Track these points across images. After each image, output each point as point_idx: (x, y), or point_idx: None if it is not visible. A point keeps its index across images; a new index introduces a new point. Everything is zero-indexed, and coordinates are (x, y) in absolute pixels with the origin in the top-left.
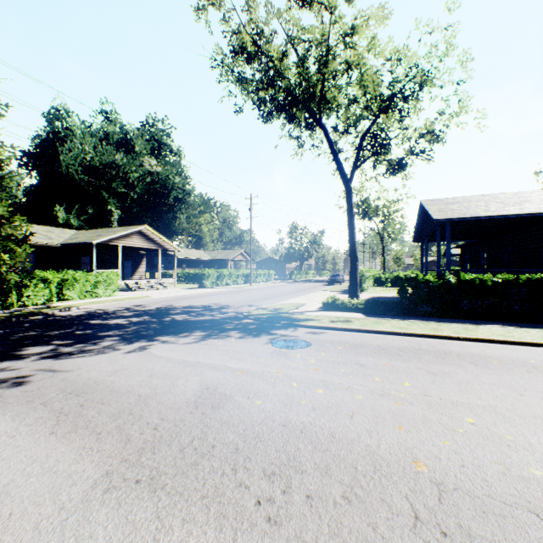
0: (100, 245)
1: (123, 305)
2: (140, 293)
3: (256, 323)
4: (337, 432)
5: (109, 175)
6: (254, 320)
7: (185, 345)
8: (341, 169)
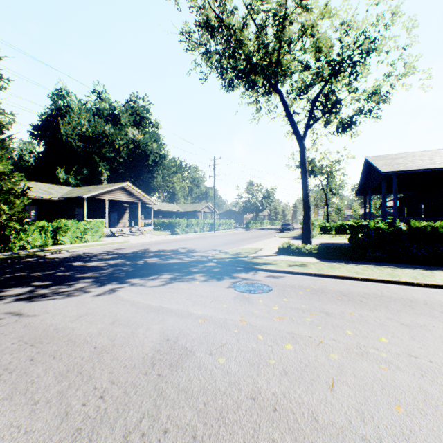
0: (90, 199)
1: (105, 249)
2: (122, 238)
3: (219, 267)
4: (319, 412)
5: (100, 142)
6: (217, 263)
7: (152, 288)
8: (295, 128)
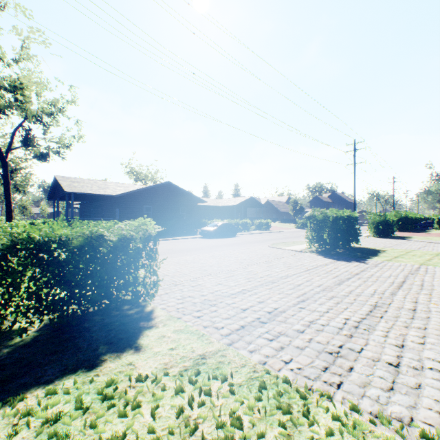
0: None
1: None
2: None
3: None
4: None
5: None
6: None
7: None
8: None
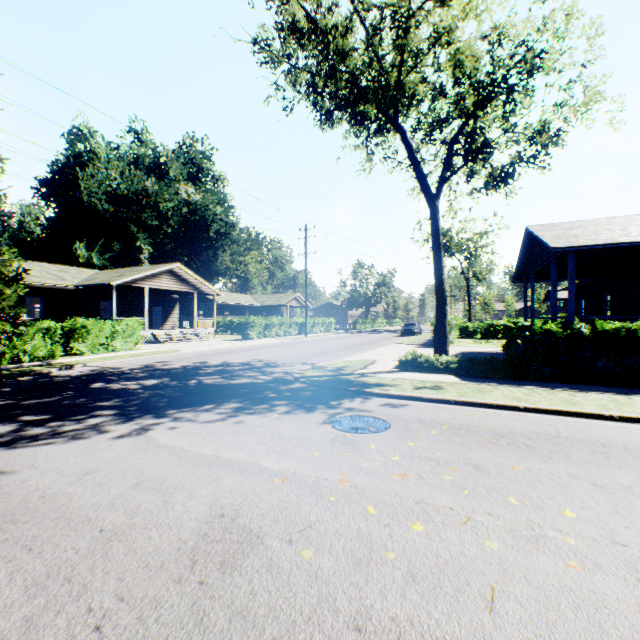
0: (123, 287)
1: (142, 362)
2: (169, 345)
3: (310, 389)
4: None
5: (139, 205)
6: (307, 384)
7: (205, 425)
8: (424, 182)
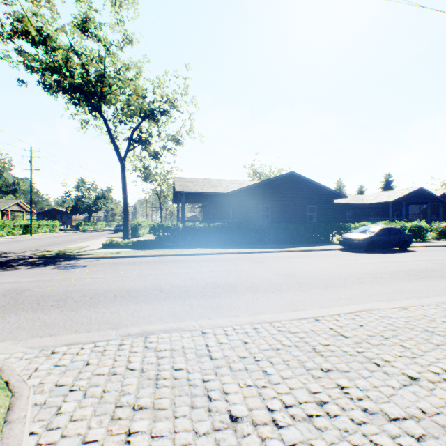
0: None
1: None
2: None
3: (43, 260)
4: (93, 288)
5: None
6: (40, 258)
7: None
8: (118, 150)
